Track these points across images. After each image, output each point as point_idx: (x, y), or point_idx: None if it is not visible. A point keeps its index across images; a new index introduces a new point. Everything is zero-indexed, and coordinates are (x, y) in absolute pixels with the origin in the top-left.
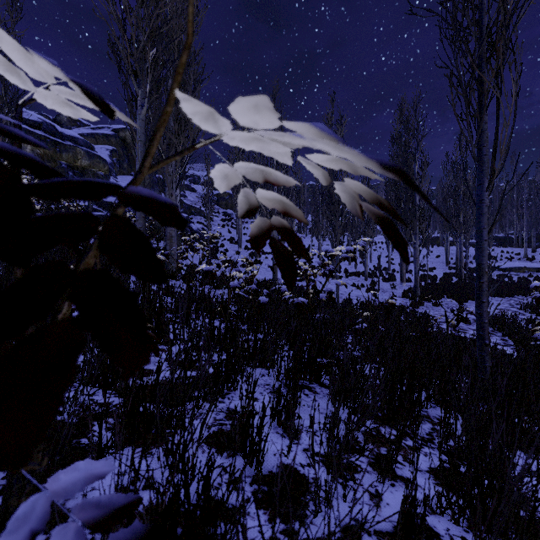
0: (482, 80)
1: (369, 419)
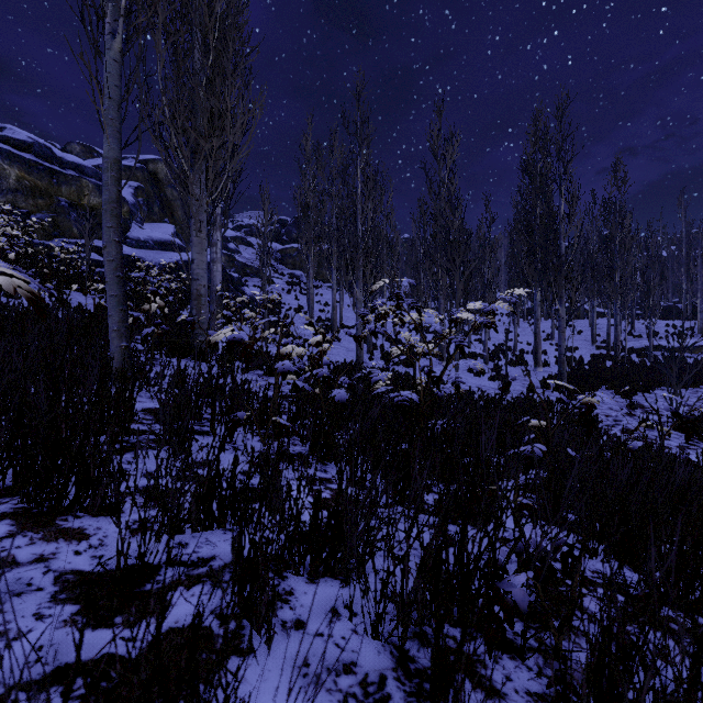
0: None
1: None
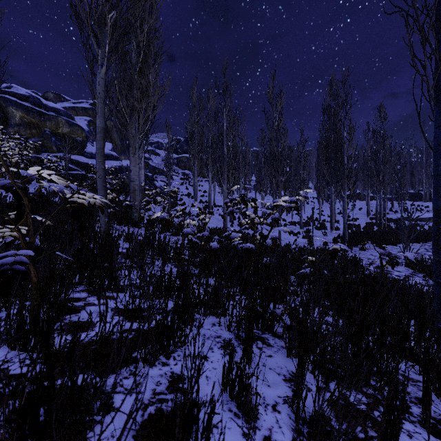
0: (440, 18)
1: (332, 380)
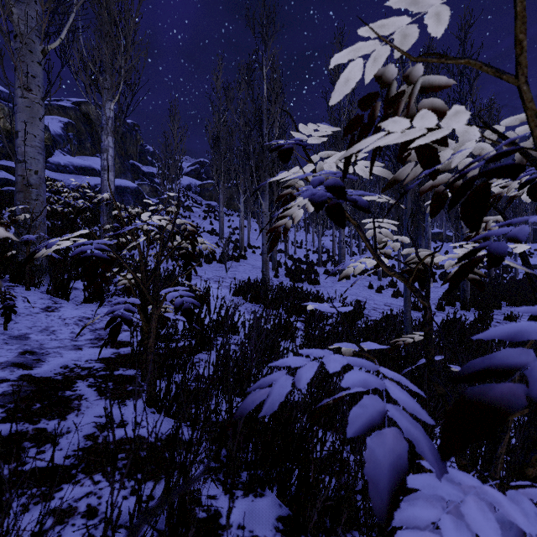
0: None
1: None
